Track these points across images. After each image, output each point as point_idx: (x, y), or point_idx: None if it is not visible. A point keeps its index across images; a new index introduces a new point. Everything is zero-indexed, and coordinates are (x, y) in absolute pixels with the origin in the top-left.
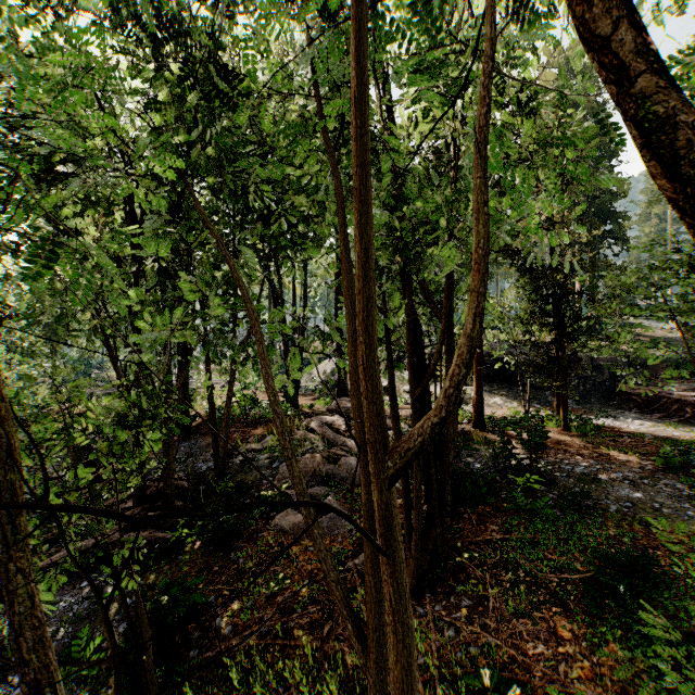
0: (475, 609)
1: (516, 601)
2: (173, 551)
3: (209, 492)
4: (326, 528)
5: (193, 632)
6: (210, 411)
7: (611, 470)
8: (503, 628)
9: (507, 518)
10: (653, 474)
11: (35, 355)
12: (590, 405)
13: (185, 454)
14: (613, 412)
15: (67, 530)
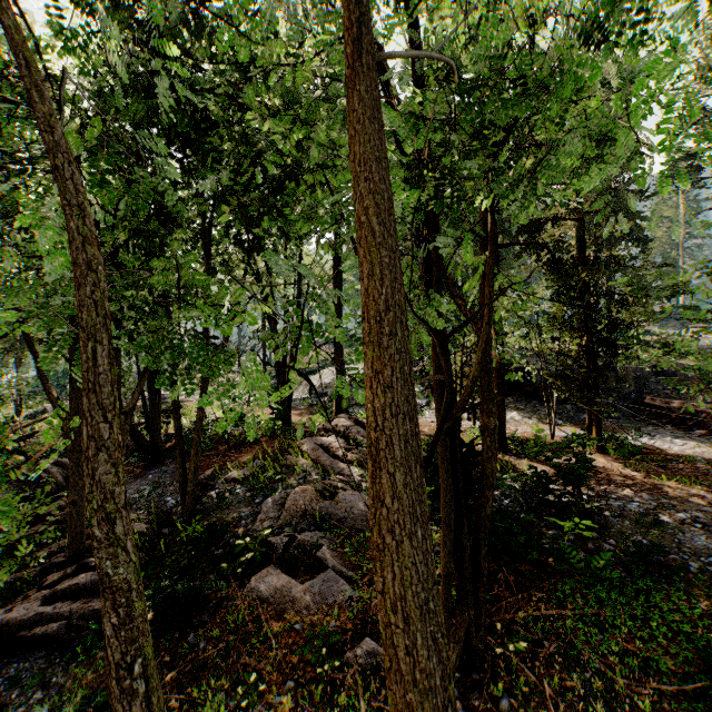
0: None
1: None
2: None
3: (173, 537)
4: (318, 594)
5: None
6: (176, 435)
7: (674, 509)
8: None
9: (557, 582)
10: None
11: None
12: (616, 420)
13: (151, 484)
14: (644, 428)
15: None
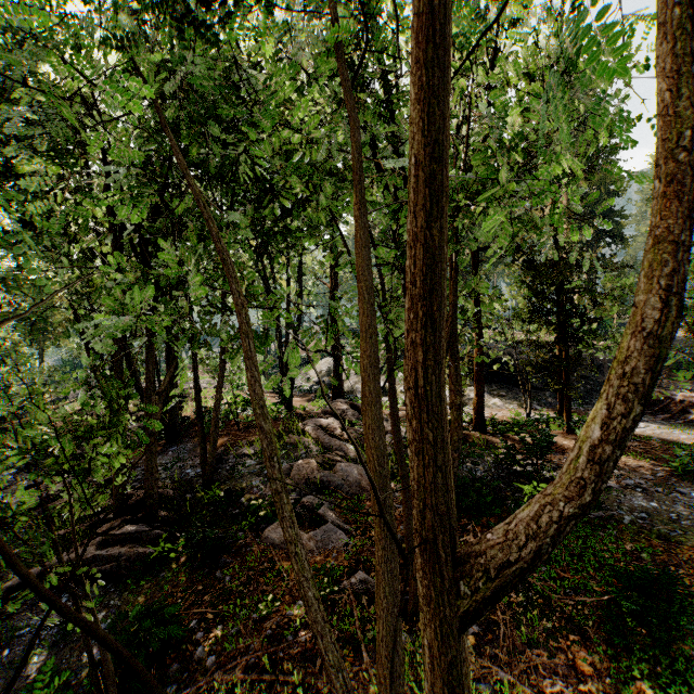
0: (483, 637)
1: (529, 627)
2: (154, 567)
3: (196, 501)
4: (320, 541)
5: (172, 663)
6: (197, 414)
7: (622, 477)
8: (516, 660)
9: None
10: (665, 481)
11: (18, 355)
12: (591, 406)
13: (172, 459)
14: None
15: (42, 544)
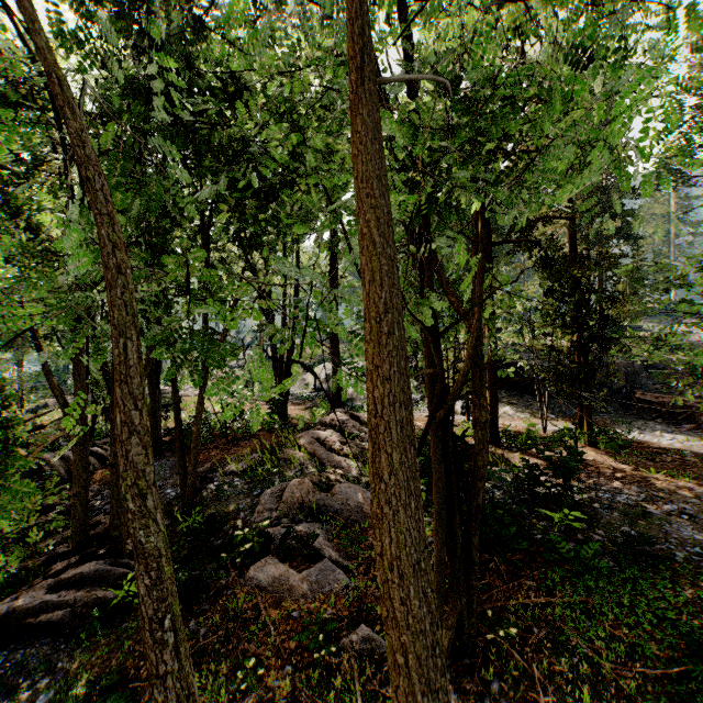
0: None
1: None
2: (116, 615)
3: (173, 528)
4: (314, 583)
5: None
6: (176, 428)
7: (661, 501)
8: None
9: (547, 571)
10: None
11: None
12: (607, 415)
13: None
14: (635, 422)
15: None
